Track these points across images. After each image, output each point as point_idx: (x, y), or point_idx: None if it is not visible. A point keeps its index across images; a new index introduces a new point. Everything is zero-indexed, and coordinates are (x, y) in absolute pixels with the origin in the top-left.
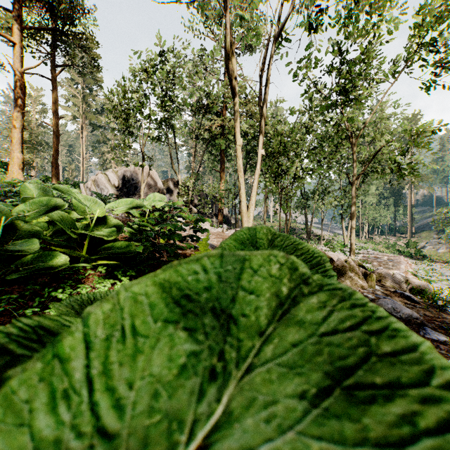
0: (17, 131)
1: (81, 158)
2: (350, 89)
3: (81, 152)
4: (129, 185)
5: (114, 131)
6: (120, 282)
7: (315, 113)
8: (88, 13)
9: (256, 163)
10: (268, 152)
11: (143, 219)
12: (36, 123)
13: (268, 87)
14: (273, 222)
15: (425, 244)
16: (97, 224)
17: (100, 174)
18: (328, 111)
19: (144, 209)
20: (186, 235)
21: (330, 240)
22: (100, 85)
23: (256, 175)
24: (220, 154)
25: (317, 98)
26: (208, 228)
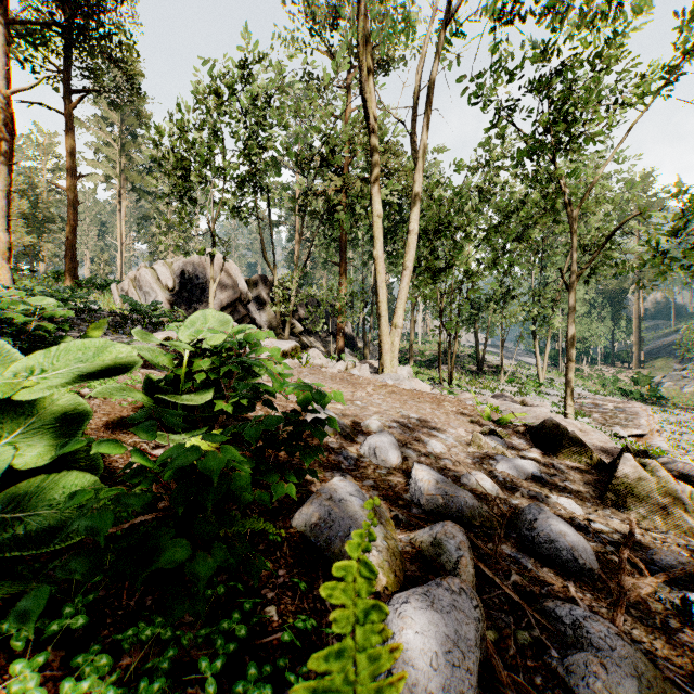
0: (0, 196)
1: (118, 243)
2: (572, 119)
3: (119, 233)
4: (191, 287)
5: (164, 197)
6: (25, 657)
7: (494, 170)
8: (122, 1)
9: (407, 249)
10: (423, 231)
11: (177, 370)
12: (47, 187)
13: (426, 117)
14: (423, 344)
15: (661, 379)
16: (1, 417)
17: (143, 269)
18: (530, 159)
19: (179, 350)
20: (274, 433)
21: (514, 374)
22: (146, 124)
23: (406, 270)
24: (340, 236)
25: (497, 145)
26: (322, 362)
